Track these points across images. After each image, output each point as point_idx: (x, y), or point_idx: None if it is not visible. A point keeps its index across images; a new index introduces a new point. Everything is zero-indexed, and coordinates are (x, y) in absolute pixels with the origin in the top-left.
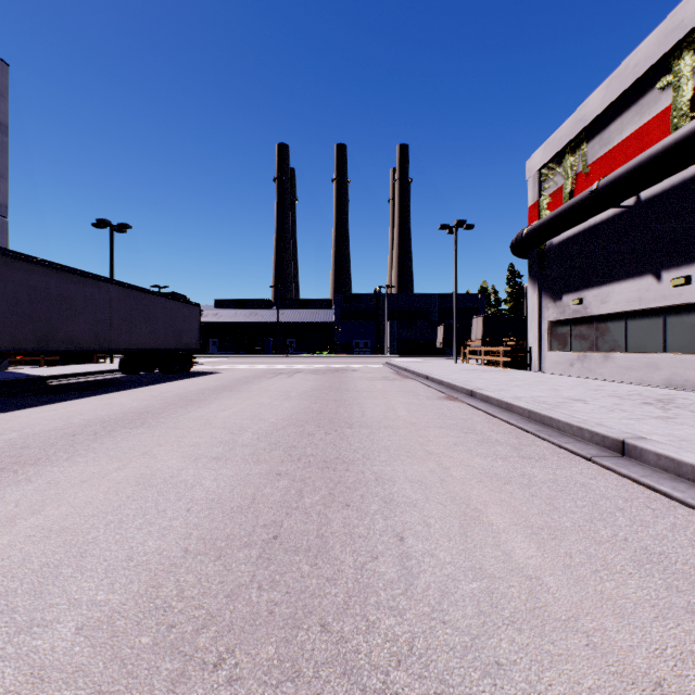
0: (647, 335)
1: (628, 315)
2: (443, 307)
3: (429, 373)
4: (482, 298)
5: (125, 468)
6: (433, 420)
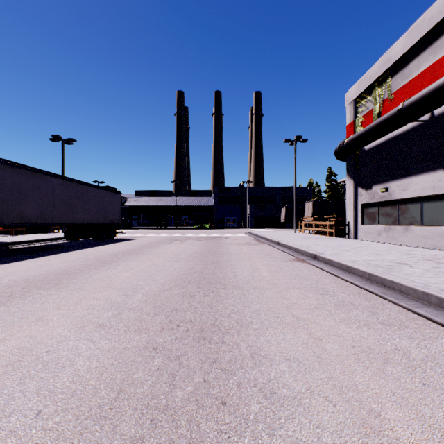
0: (439, 213)
1: (423, 199)
2: (284, 196)
3: (279, 240)
4: (310, 189)
5: (9, 339)
6: (291, 281)
